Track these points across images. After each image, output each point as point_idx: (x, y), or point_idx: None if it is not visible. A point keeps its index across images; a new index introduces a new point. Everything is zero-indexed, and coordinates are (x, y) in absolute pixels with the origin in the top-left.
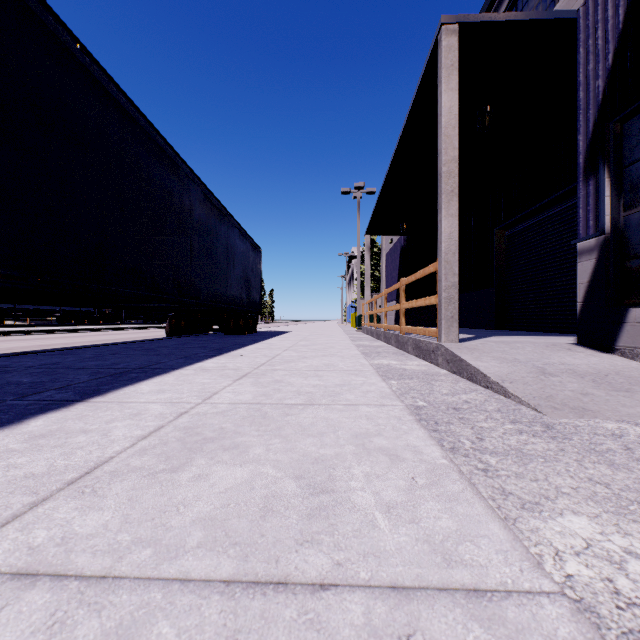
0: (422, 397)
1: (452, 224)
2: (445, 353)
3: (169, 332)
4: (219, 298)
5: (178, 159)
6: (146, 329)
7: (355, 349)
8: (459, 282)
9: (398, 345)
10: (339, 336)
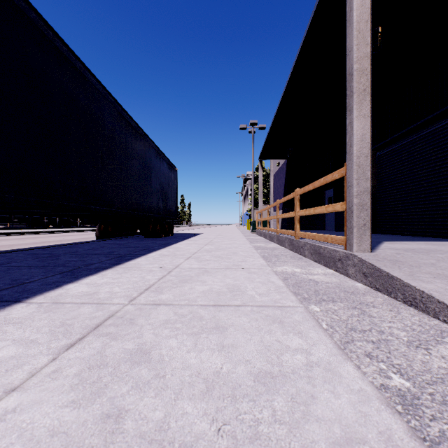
0: (383, 355)
1: (364, 125)
2: (360, 264)
3: (98, 235)
4: (135, 206)
5: (85, 70)
6: (94, 231)
7: (258, 256)
8: (334, 195)
9: (292, 248)
10: (239, 239)
